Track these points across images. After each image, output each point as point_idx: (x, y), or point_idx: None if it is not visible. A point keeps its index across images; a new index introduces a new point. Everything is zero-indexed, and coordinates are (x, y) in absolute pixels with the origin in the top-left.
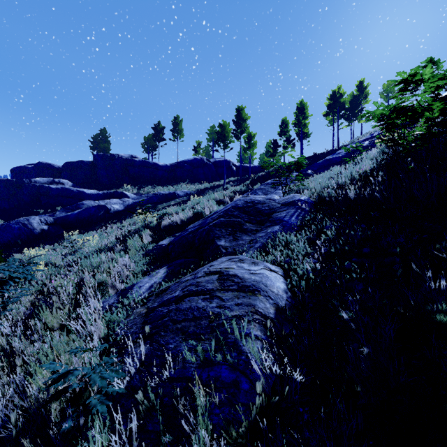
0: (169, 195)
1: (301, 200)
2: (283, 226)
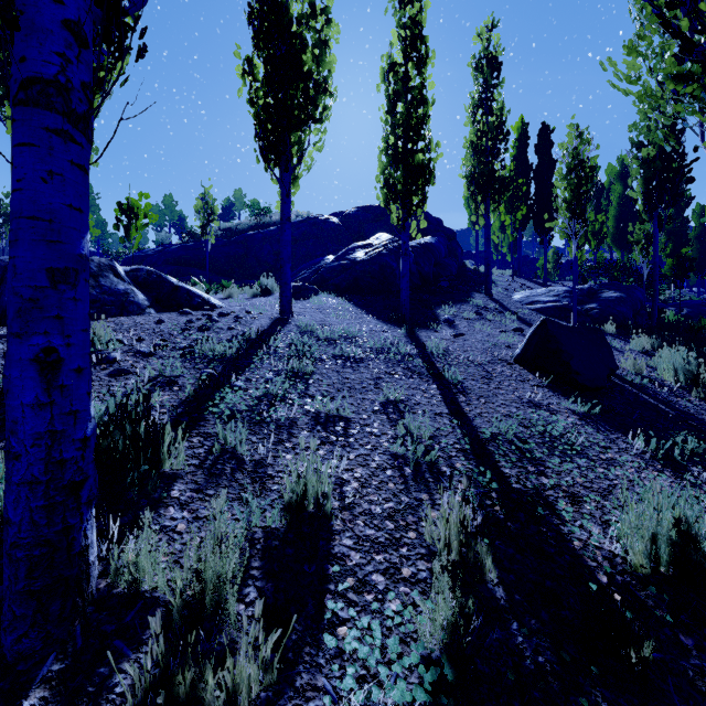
0: None
1: None
2: None
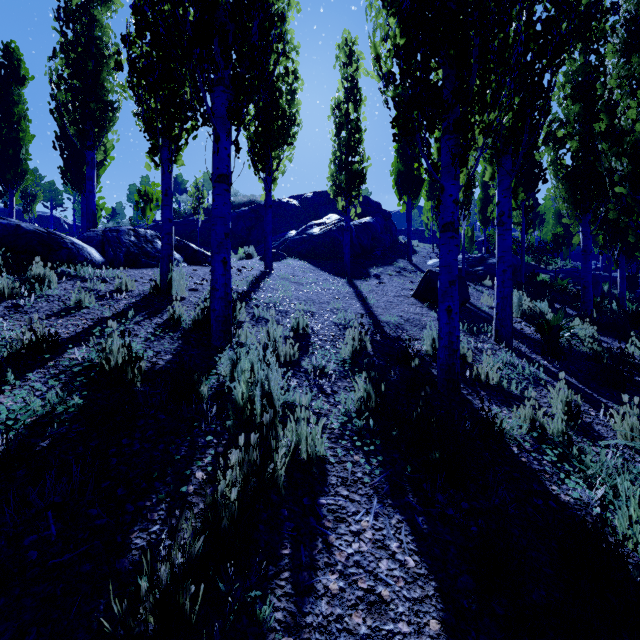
0: None
1: None
2: None
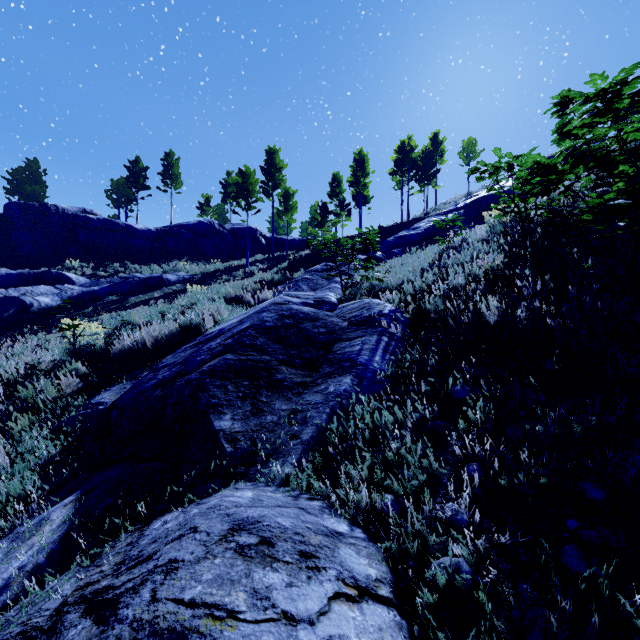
0: (151, 280)
1: (385, 314)
2: (360, 378)
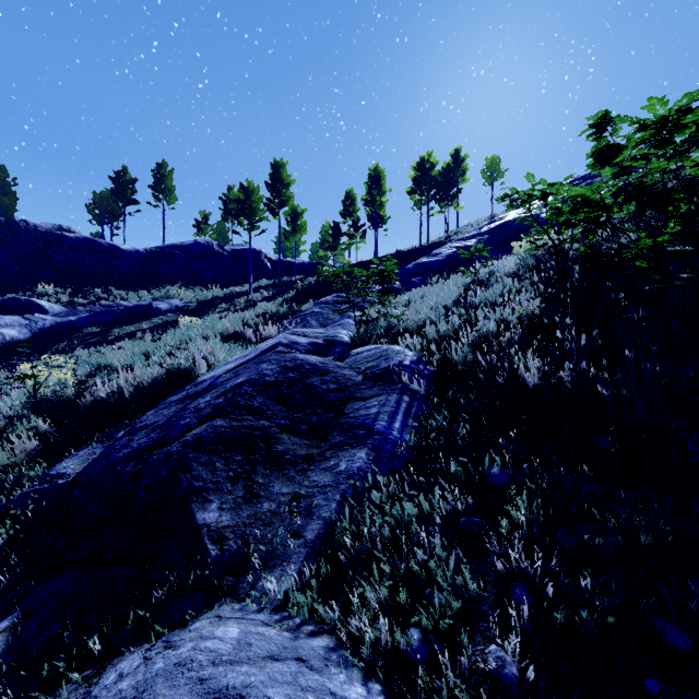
0: (139, 309)
1: (406, 366)
2: (377, 451)
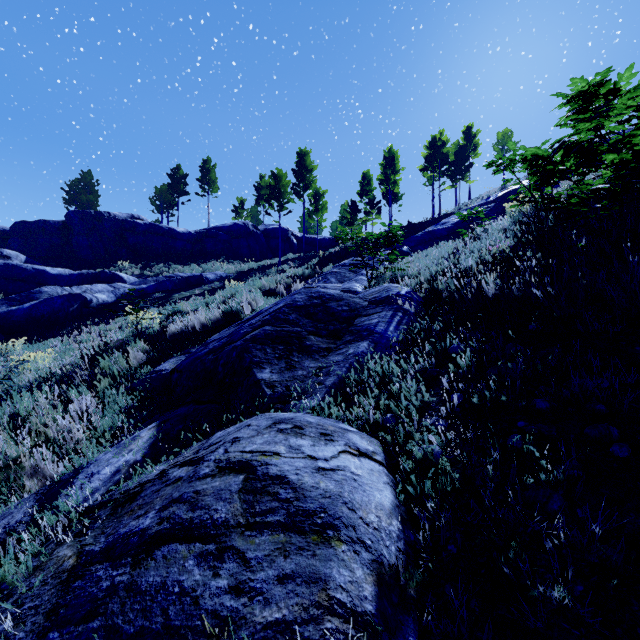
0: (192, 279)
1: (401, 294)
2: (375, 343)
